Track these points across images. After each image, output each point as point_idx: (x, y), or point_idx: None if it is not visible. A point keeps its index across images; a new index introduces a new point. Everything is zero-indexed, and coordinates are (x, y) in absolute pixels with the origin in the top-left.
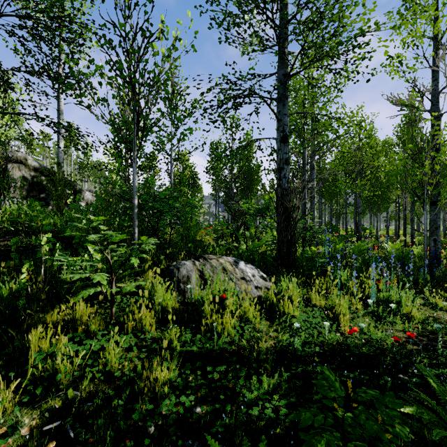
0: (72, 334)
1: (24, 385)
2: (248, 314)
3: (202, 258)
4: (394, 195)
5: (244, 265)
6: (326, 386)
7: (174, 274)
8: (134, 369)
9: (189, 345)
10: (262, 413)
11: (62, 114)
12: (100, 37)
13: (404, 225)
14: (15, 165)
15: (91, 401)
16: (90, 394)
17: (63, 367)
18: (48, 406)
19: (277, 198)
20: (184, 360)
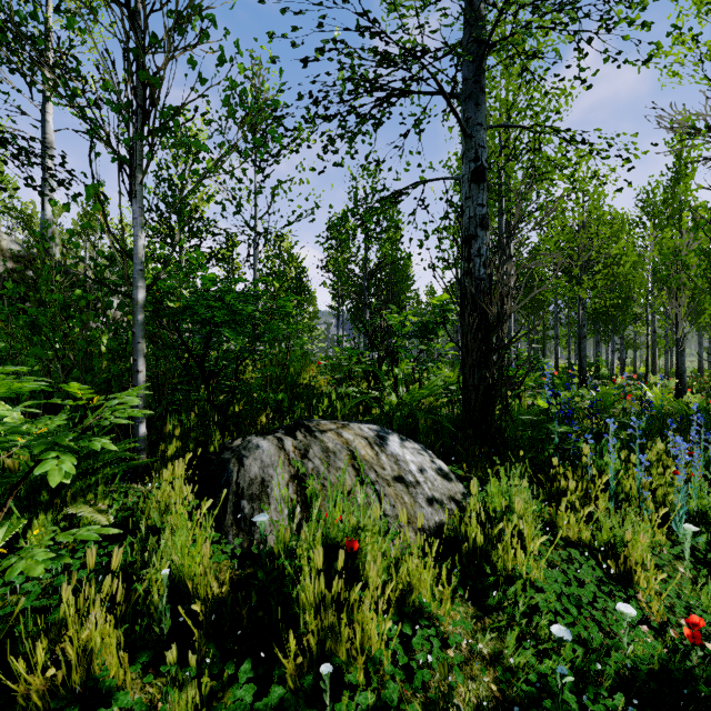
0: None
1: None
2: (420, 588)
3: (304, 428)
4: (639, 307)
5: (398, 445)
6: None
7: (228, 474)
8: None
9: None
10: None
11: (51, 150)
12: None
13: (653, 358)
14: None
15: None
16: None
17: None
18: None
19: (463, 299)
20: None
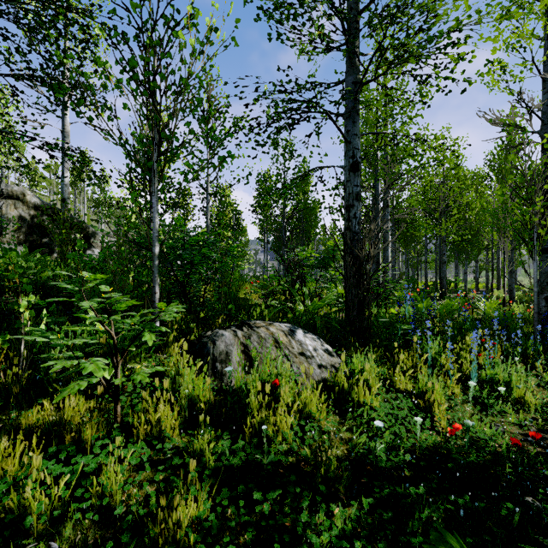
0: (56, 447)
1: None
2: (311, 407)
3: (247, 325)
4: (486, 240)
5: (302, 335)
6: None
7: (208, 349)
8: (145, 501)
9: (228, 458)
10: None
11: (68, 137)
12: (109, 29)
13: (498, 277)
14: (9, 201)
15: None
16: None
17: (36, 503)
18: None
19: (345, 245)
20: (220, 484)
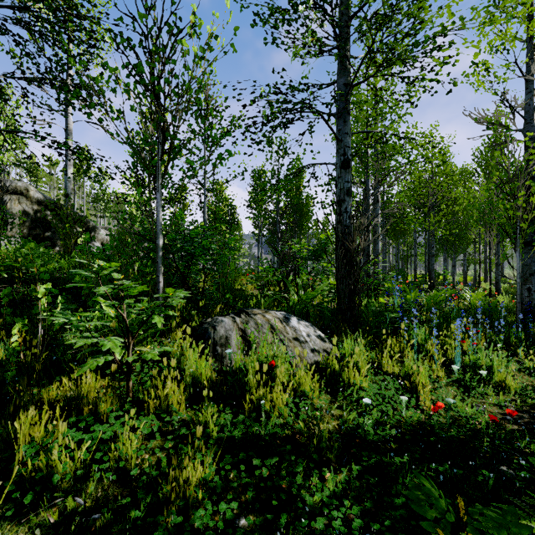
0: (75, 417)
1: (8, 490)
2: (304, 386)
3: (244, 313)
4: (473, 234)
5: (296, 322)
6: (423, 500)
7: (209, 334)
8: (157, 465)
9: (229, 429)
10: (327, 524)
11: (71, 135)
12: (115, 35)
13: (485, 270)
14: (13, 197)
15: (98, 511)
16: (97, 502)
17: (62, 464)
18: (40, 519)
19: (337, 238)
20: (223, 451)
